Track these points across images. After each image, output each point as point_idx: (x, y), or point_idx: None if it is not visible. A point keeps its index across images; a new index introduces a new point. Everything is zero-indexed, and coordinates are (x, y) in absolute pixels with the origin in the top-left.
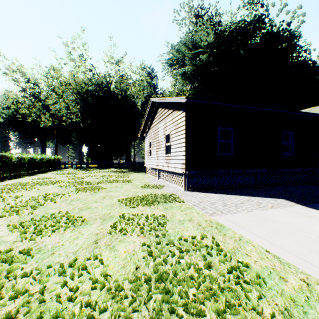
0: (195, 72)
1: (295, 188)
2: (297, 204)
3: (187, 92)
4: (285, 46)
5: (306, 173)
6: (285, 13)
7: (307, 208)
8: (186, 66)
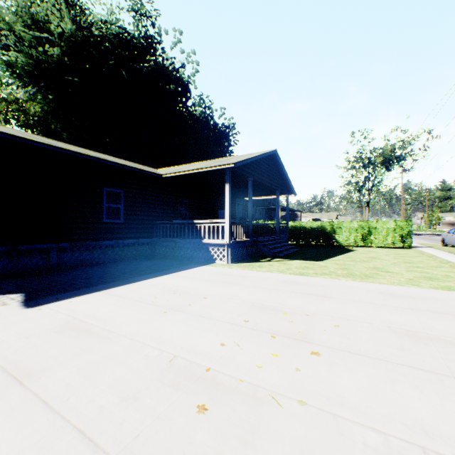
0: (35, 70)
1: (109, 267)
2: (23, 300)
3: (37, 106)
4: (174, 89)
5: (146, 244)
6: (181, 51)
7: (18, 306)
8: (19, 52)
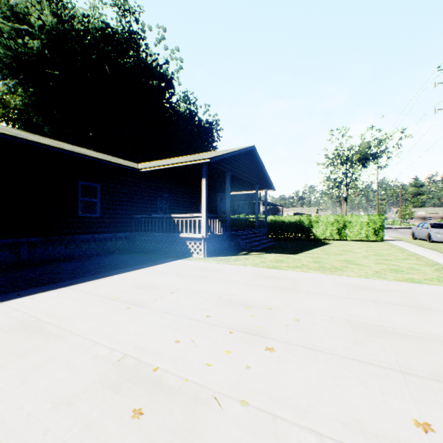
0: (15, 62)
1: (84, 262)
2: None
3: (17, 99)
4: (157, 85)
5: (124, 239)
6: (164, 47)
7: None
8: None
